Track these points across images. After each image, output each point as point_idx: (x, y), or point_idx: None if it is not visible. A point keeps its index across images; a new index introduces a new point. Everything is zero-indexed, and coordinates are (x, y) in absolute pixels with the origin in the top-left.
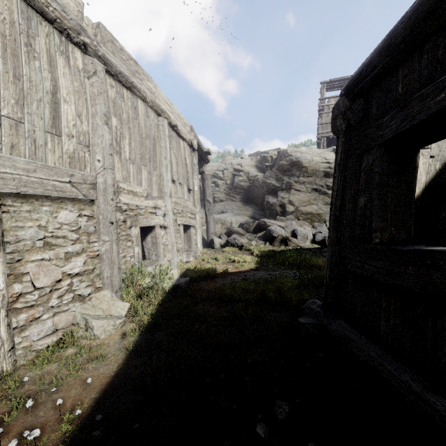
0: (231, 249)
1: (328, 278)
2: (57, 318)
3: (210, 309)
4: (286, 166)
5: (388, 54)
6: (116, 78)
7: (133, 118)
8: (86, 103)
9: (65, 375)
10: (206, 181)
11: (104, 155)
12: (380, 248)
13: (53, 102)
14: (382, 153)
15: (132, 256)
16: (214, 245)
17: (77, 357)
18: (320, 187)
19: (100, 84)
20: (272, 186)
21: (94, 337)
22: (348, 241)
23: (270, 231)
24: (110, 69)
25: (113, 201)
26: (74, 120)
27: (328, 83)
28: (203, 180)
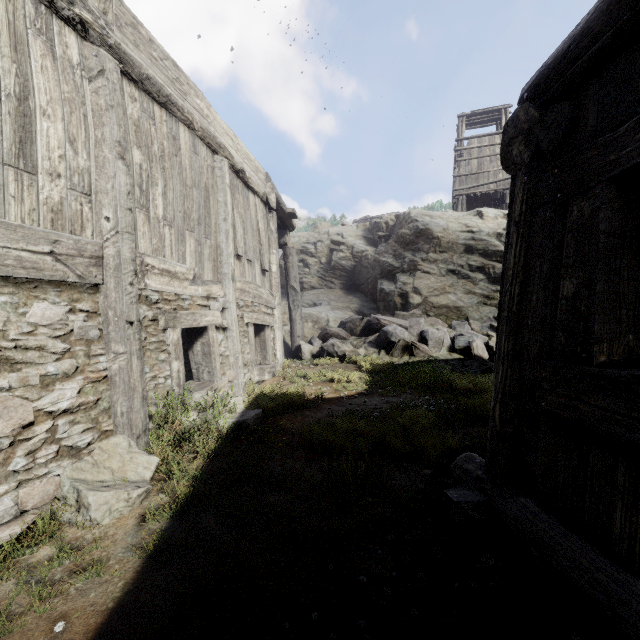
0: (327, 360)
1: (498, 420)
2: (24, 492)
3: (293, 466)
4: (409, 237)
5: (629, 4)
6: (140, 86)
7: (171, 153)
8: (85, 121)
9: (18, 613)
10: (290, 258)
11: (118, 209)
12: (614, 374)
13: (20, 113)
14: (613, 196)
15: (168, 377)
16: (302, 355)
17: (53, 567)
18: (459, 268)
19: (111, 92)
20: (389, 266)
21: (90, 523)
22: (537, 357)
23: (386, 334)
24: (130, 69)
25: (132, 286)
26: (61, 149)
27: (469, 116)
28: (286, 257)
